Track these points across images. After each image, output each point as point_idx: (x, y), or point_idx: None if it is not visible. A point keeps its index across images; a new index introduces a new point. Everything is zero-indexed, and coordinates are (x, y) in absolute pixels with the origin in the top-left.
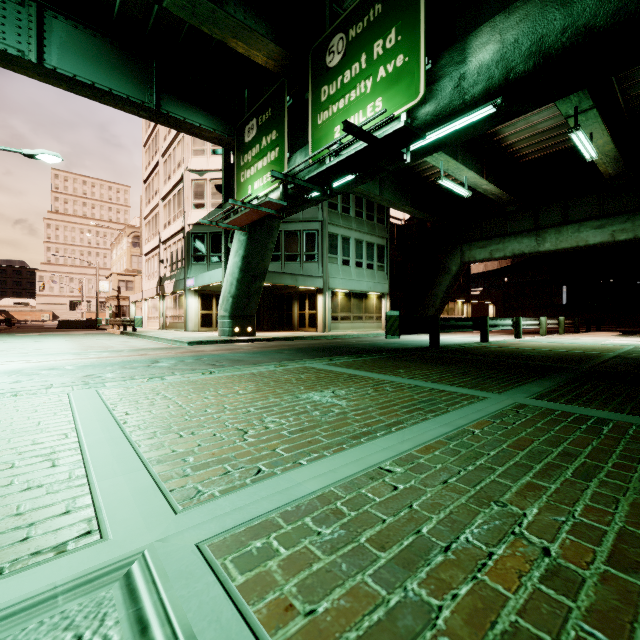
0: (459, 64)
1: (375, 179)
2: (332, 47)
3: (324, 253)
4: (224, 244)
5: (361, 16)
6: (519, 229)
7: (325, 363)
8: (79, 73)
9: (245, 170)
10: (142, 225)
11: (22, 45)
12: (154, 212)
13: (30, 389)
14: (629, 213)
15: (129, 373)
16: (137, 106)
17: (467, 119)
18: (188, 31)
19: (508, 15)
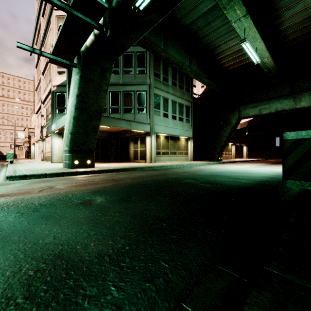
0: None
1: (186, 56)
2: None
3: (151, 107)
4: (68, 90)
5: None
6: (279, 94)
7: None
8: None
9: None
10: (34, 94)
11: None
12: (40, 84)
13: None
14: None
15: None
16: None
17: None
18: None
19: None
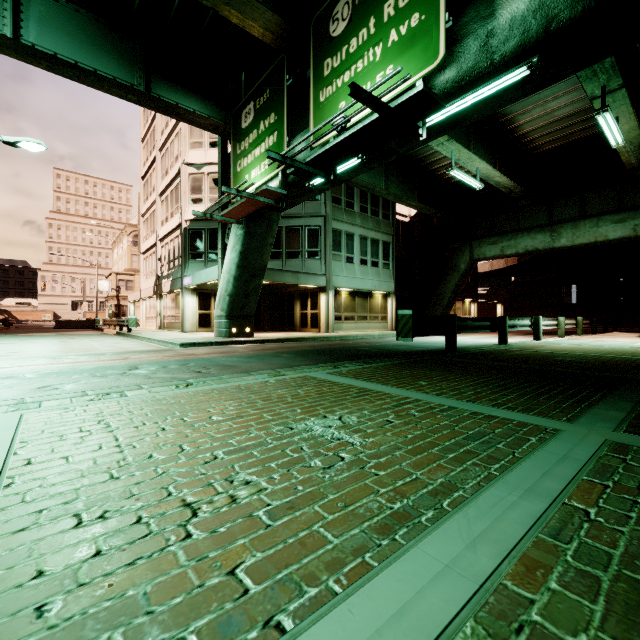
0: (486, 19)
1: (380, 172)
2: (336, 14)
3: (327, 250)
4: (221, 239)
5: None
6: (532, 224)
7: (328, 371)
8: (60, 51)
9: (242, 158)
10: (140, 223)
11: None
12: (152, 209)
13: None
14: None
15: (94, 383)
16: (125, 88)
17: (494, 85)
18: (179, 6)
19: None
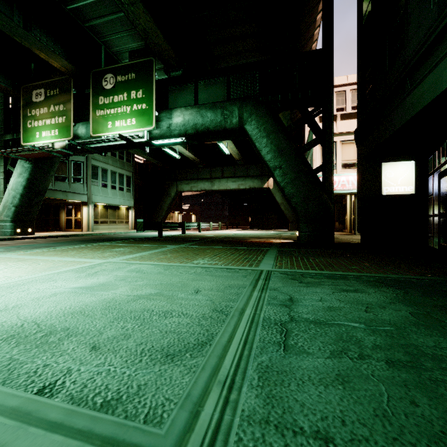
0: (169, 119)
1: None
2: (106, 78)
3: (88, 178)
4: (3, 165)
5: (124, 73)
6: (204, 177)
7: (110, 243)
8: None
9: (33, 120)
10: None
11: None
12: None
13: None
14: (244, 177)
15: None
16: None
17: (173, 141)
18: None
19: (186, 110)
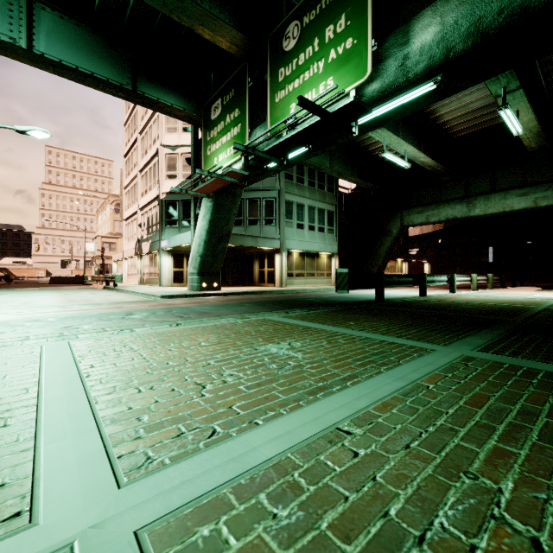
0: (403, 45)
1: (326, 153)
2: (288, 33)
3: (281, 218)
4: (193, 210)
5: (314, 4)
6: (452, 197)
7: (282, 316)
8: (64, 58)
9: (211, 144)
10: (123, 194)
11: (13, 33)
12: (133, 182)
13: (7, 341)
14: (550, 182)
15: (104, 325)
16: (116, 88)
17: (410, 95)
18: (161, 21)
19: None
